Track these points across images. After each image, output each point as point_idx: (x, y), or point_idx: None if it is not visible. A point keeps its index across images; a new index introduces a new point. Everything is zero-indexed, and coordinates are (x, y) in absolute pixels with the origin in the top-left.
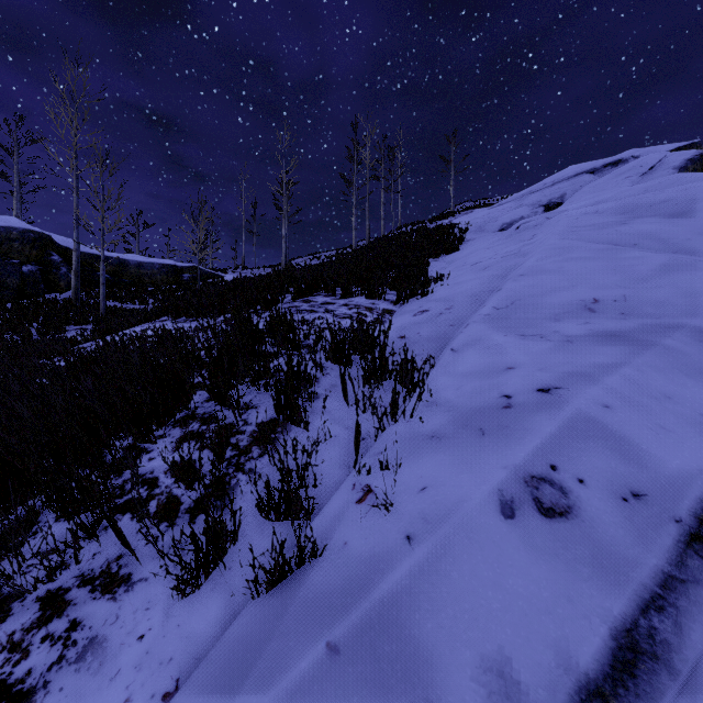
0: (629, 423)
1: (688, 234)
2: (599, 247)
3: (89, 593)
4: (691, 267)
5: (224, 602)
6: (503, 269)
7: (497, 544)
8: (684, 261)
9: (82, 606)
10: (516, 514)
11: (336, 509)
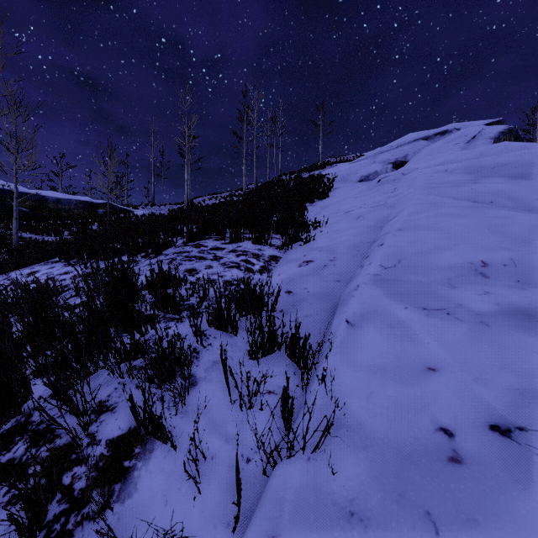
0: None
1: (535, 194)
2: (464, 204)
3: None
4: None
5: None
6: (376, 220)
7: None
8: None
9: None
10: None
11: None
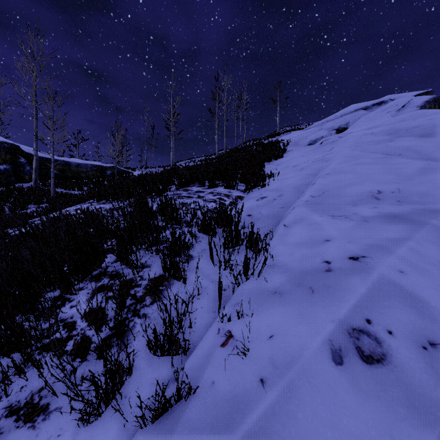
0: (419, 285)
1: (433, 148)
2: (377, 156)
3: (14, 422)
4: None
5: (120, 427)
6: (314, 170)
7: (331, 387)
8: (436, 166)
9: (7, 435)
10: (344, 361)
11: (206, 350)
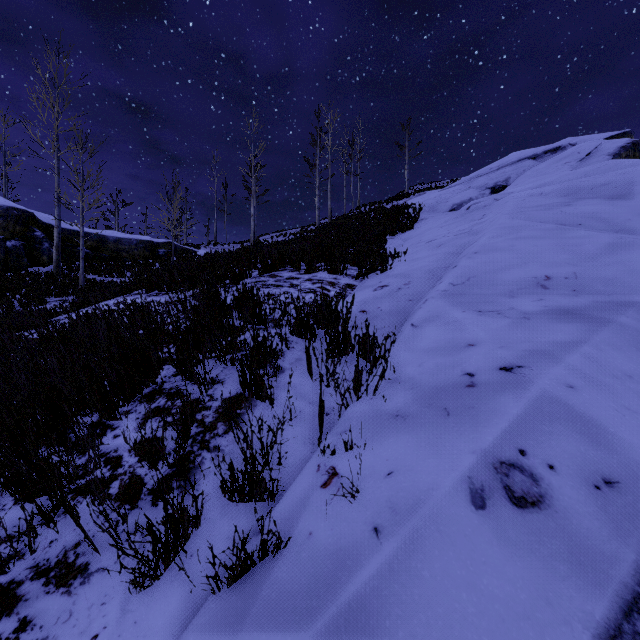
0: (595, 404)
1: (628, 215)
2: (547, 227)
3: (42, 587)
4: (636, 246)
5: (184, 594)
6: (457, 247)
7: (468, 538)
8: (629, 241)
9: (34, 602)
10: (487, 504)
11: (301, 492)
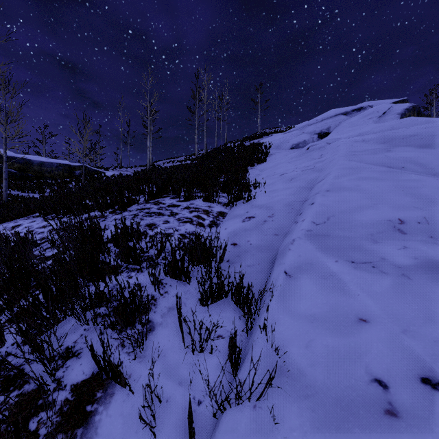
0: None
1: (438, 161)
2: (380, 169)
3: None
4: None
5: None
6: (307, 182)
7: None
8: None
9: None
10: None
11: None
